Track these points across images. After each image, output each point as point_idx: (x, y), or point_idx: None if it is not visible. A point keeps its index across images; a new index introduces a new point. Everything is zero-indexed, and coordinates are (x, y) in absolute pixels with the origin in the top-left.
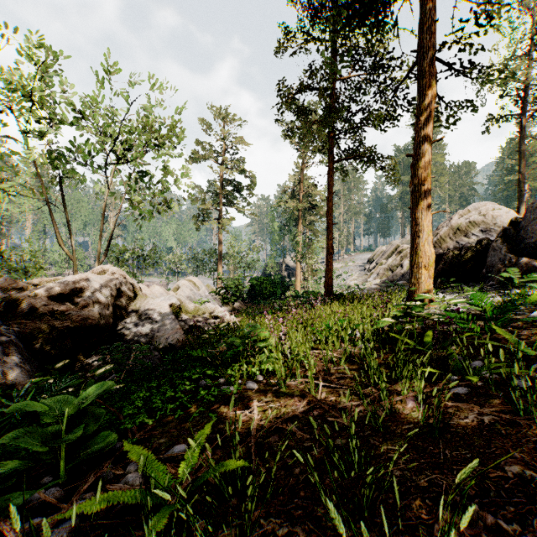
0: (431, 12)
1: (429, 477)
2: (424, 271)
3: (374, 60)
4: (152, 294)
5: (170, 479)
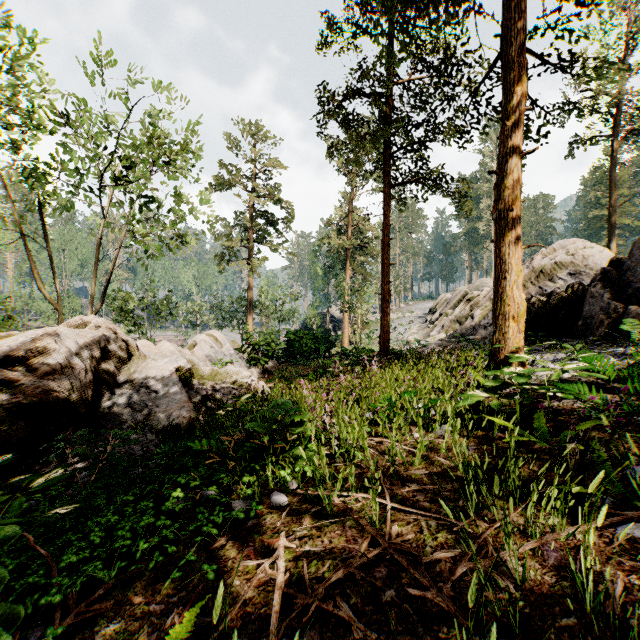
0: None
1: None
2: (513, 323)
3: (445, 52)
4: (159, 352)
5: None
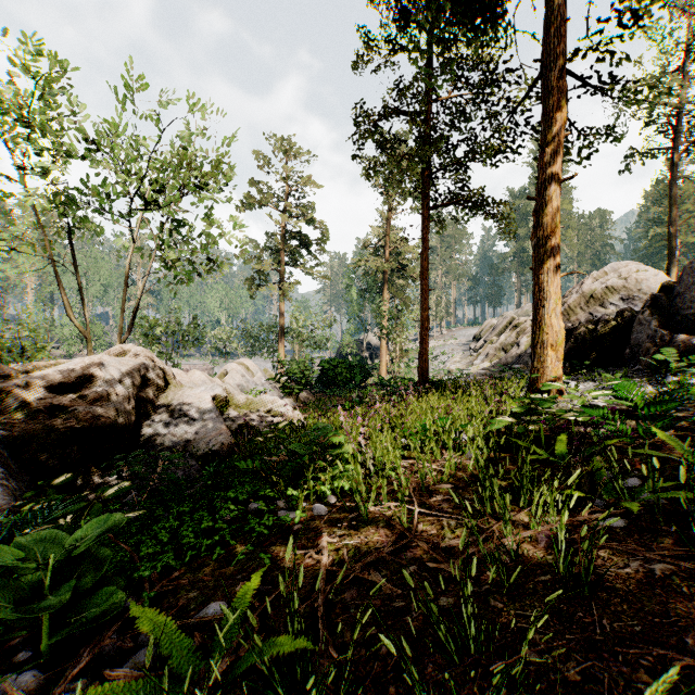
0: (560, 8)
1: (582, 665)
2: (551, 352)
3: (484, 73)
4: (191, 381)
5: (199, 660)
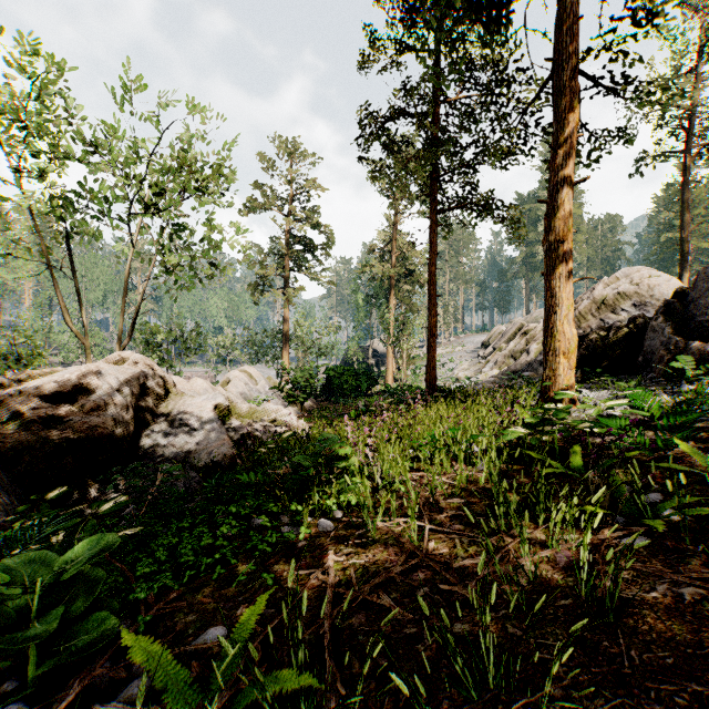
0: (573, 6)
1: (610, 702)
2: (563, 360)
3: (494, 73)
4: (192, 390)
5: (196, 693)
